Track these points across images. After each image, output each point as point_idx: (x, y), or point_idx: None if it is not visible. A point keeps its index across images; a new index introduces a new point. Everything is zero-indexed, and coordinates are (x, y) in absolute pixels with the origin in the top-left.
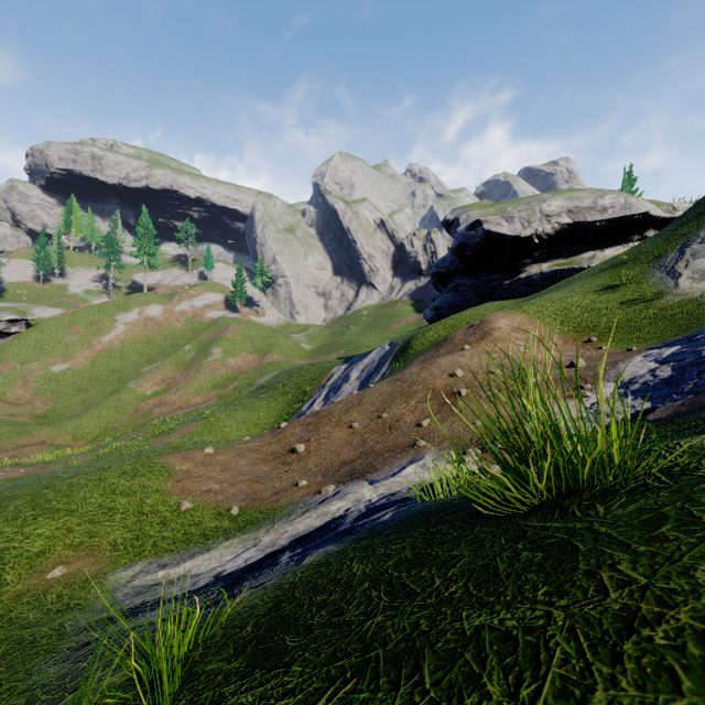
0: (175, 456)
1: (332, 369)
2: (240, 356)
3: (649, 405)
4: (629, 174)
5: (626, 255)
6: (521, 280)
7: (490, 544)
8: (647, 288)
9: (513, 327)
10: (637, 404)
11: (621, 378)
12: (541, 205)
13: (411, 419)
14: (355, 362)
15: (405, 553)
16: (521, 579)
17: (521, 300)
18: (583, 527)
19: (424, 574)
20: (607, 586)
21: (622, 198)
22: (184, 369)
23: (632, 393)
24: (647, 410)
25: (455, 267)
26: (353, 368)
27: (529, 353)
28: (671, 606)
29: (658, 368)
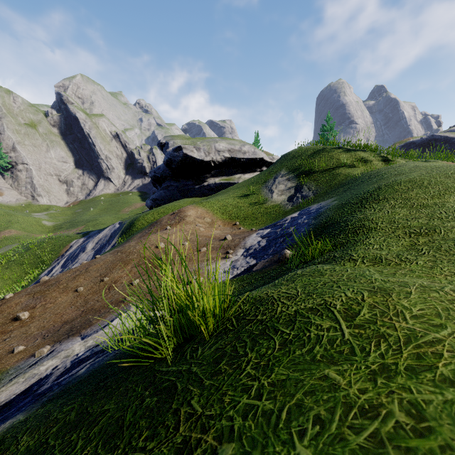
0: None
1: (71, 242)
2: None
3: (255, 262)
4: (257, 136)
5: (253, 178)
6: (205, 186)
7: (131, 394)
8: (261, 197)
9: (197, 215)
10: (250, 261)
11: (246, 246)
12: (215, 144)
13: (126, 280)
14: (92, 236)
15: (71, 415)
16: (136, 428)
17: (204, 198)
18: (186, 368)
19: (74, 438)
20: (181, 421)
21: (253, 148)
22: None
23: (249, 255)
24: (254, 264)
25: (166, 173)
26: (89, 241)
27: (205, 231)
28: (207, 430)
29: (261, 240)
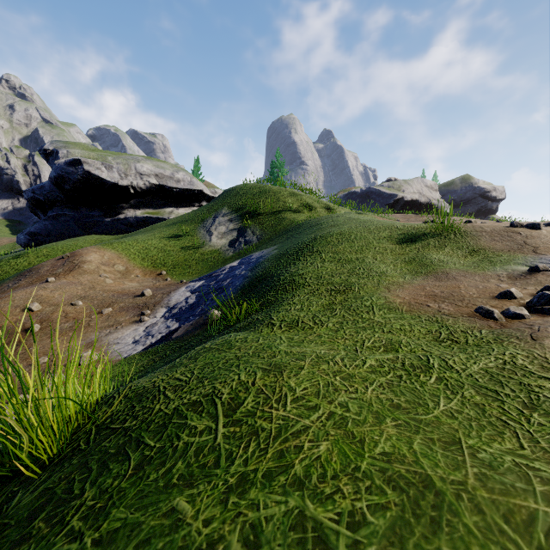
0: None
1: None
2: None
3: (177, 326)
4: (197, 162)
5: (188, 215)
6: (120, 220)
7: None
8: (196, 239)
9: (103, 261)
10: (172, 325)
11: (170, 304)
12: (136, 164)
13: None
14: None
15: None
16: None
17: (118, 236)
18: None
19: None
20: None
21: (189, 177)
22: None
23: (172, 316)
24: (175, 329)
25: (55, 196)
26: None
27: (114, 284)
28: None
29: (190, 296)
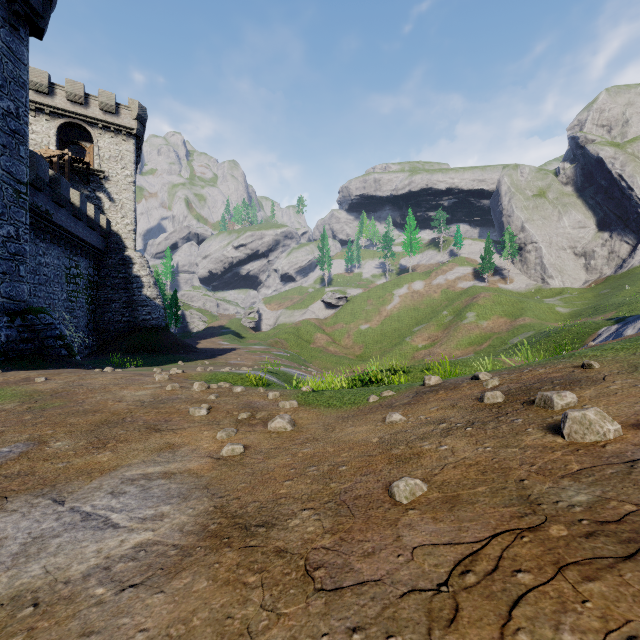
0: (500, 358)
1: (598, 329)
2: (491, 319)
3: None
4: None
5: None
6: None
7: None
8: None
9: None
10: None
11: None
12: None
13: None
14: (630, 322)
15: None
16: None
17: None
18: None
19: None
20: None
21: None
22: (444, 329)
23: None
24: None
25: None
26: (627, 327)
27: None
28: None
29: None
